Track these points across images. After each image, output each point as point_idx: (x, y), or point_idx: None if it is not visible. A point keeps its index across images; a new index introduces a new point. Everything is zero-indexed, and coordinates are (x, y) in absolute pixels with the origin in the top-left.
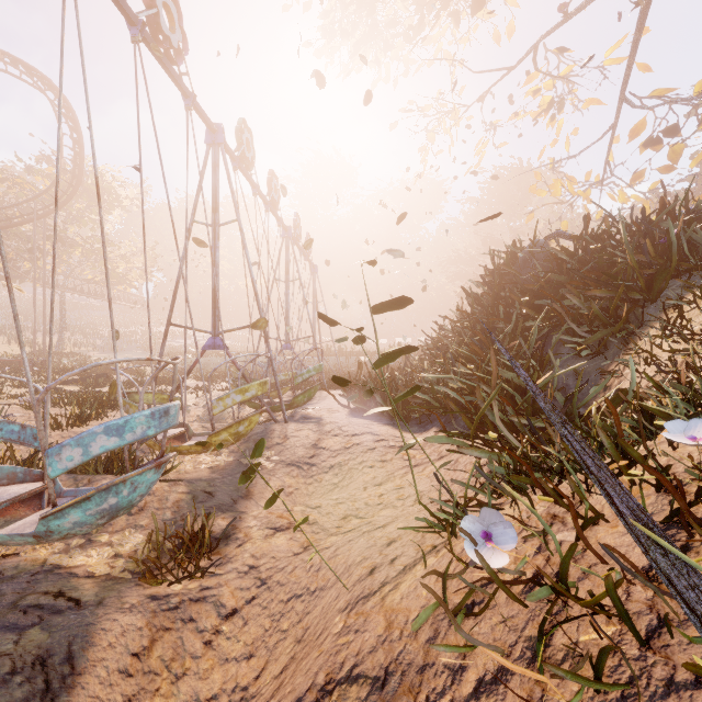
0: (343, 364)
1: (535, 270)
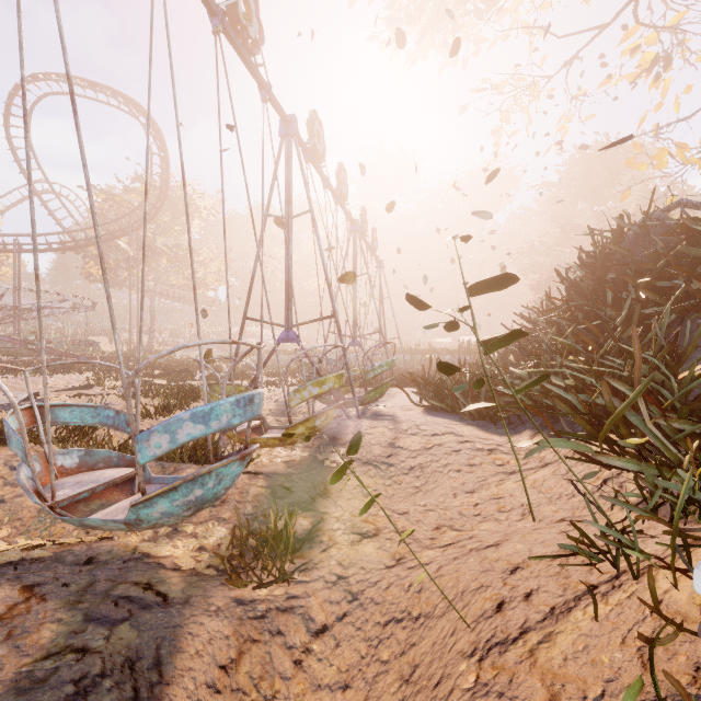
0: (408, 362)
1: (651, 247)
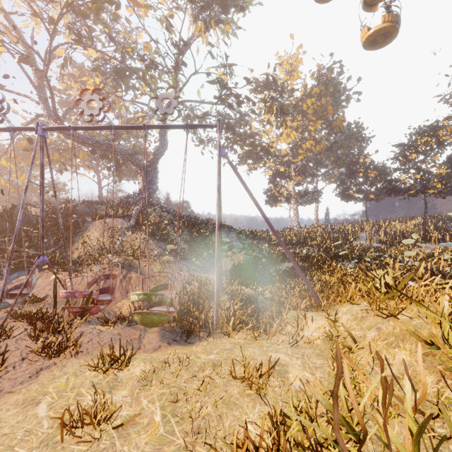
0: None
1: (27, 217)
